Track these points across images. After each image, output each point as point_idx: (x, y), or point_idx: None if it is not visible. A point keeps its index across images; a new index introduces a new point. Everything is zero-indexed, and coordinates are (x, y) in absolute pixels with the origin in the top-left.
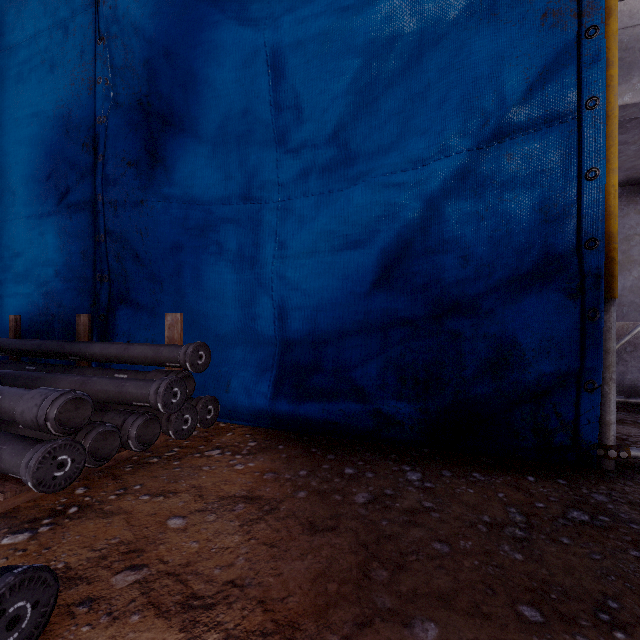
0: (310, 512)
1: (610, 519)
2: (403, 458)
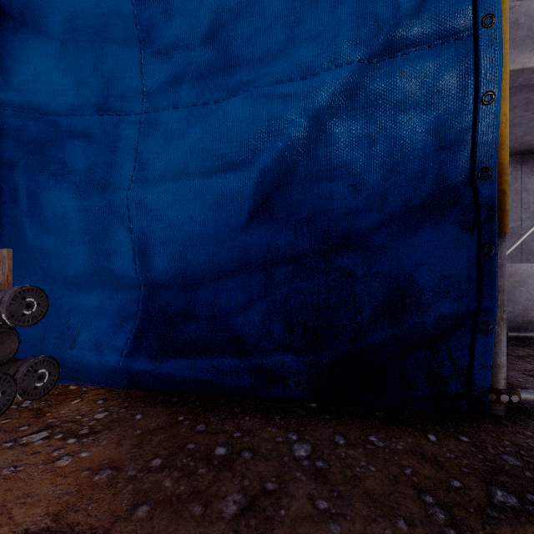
0: None
1: None
2: (289, 421)
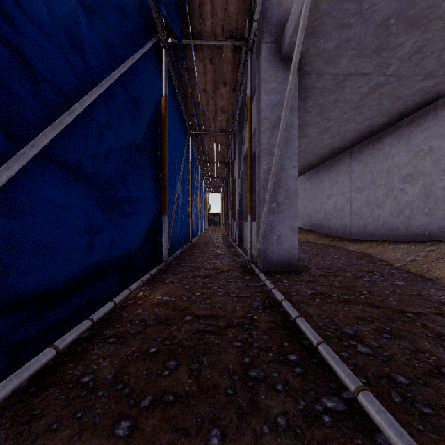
0: None
1: None
2: None
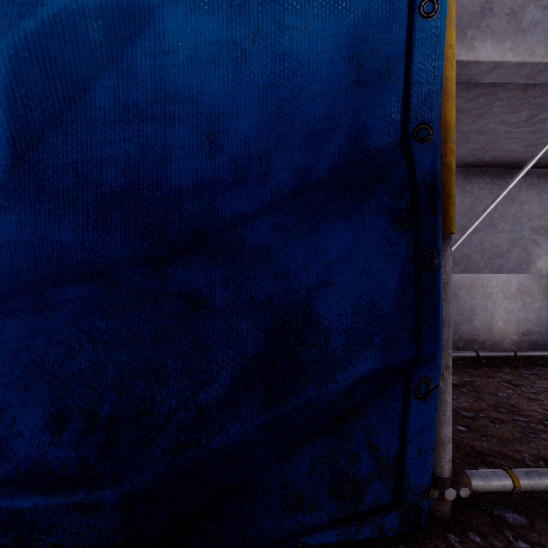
0: None
1: None
2: None
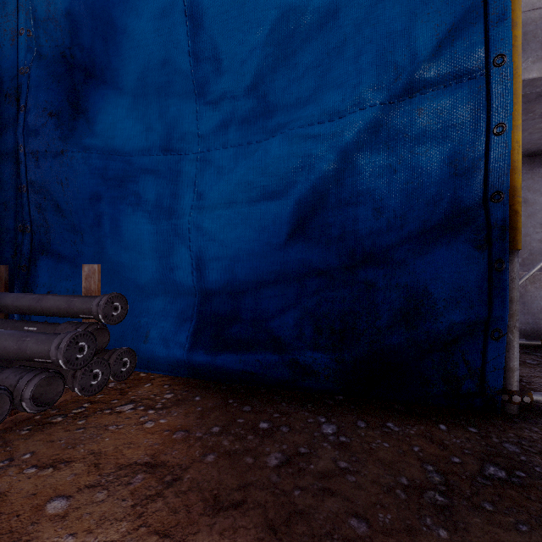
0: (216, 482)
1: (527, 474)
2: (319, 408)
